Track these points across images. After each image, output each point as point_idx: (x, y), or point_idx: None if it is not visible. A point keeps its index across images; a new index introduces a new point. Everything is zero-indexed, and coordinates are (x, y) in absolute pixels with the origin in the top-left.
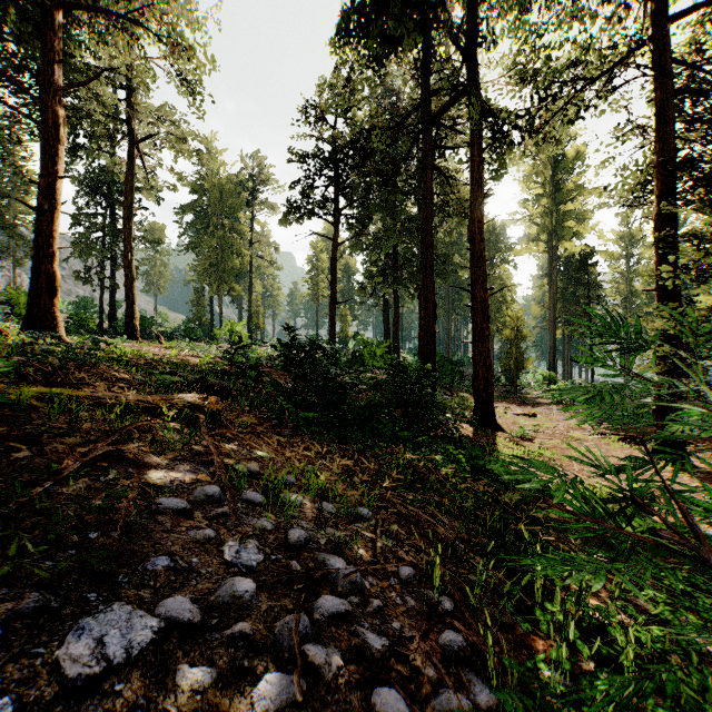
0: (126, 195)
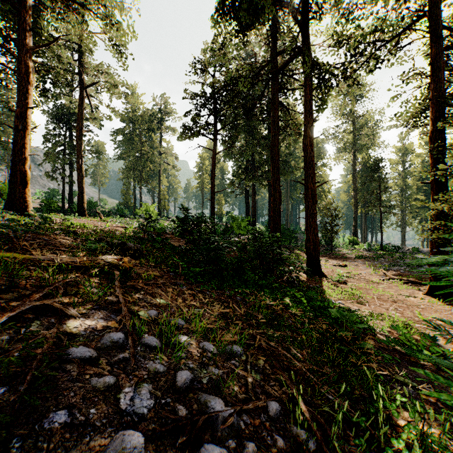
0: (78, 122)
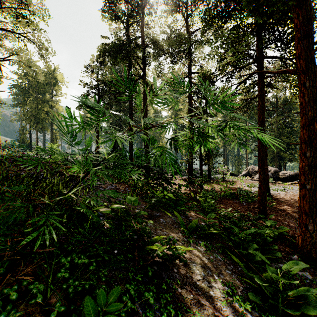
0: None
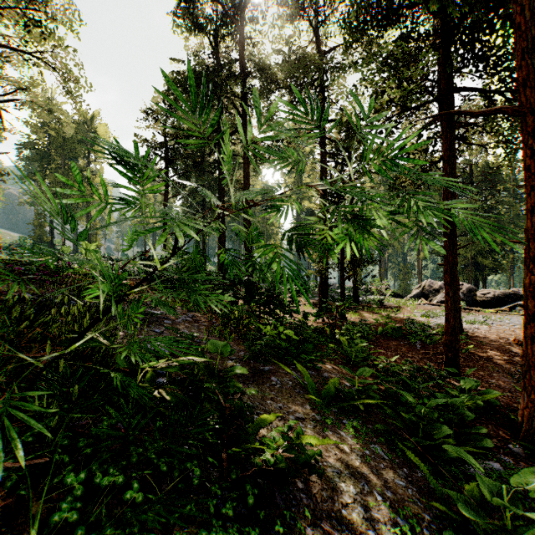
0: None
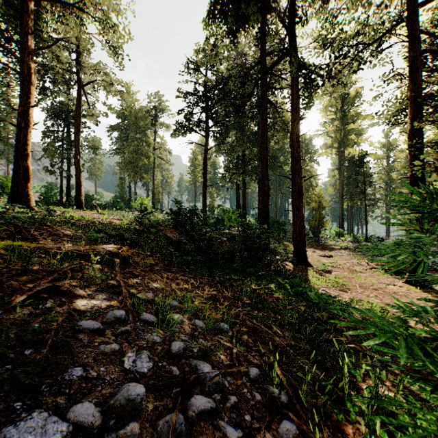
0: (76, 119)
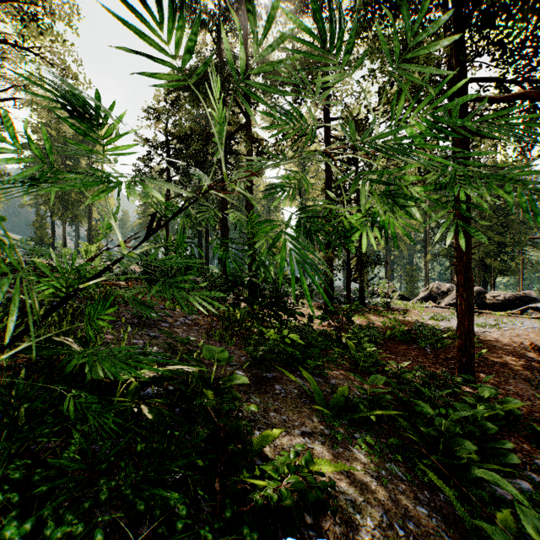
0: None
